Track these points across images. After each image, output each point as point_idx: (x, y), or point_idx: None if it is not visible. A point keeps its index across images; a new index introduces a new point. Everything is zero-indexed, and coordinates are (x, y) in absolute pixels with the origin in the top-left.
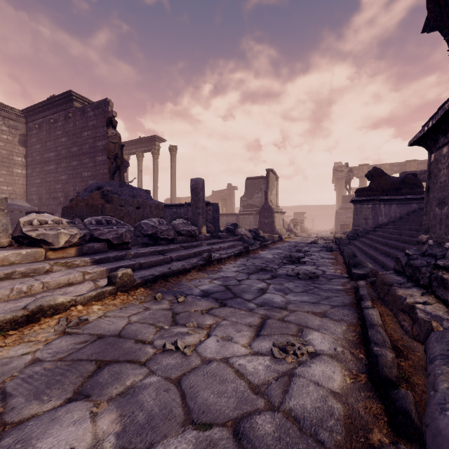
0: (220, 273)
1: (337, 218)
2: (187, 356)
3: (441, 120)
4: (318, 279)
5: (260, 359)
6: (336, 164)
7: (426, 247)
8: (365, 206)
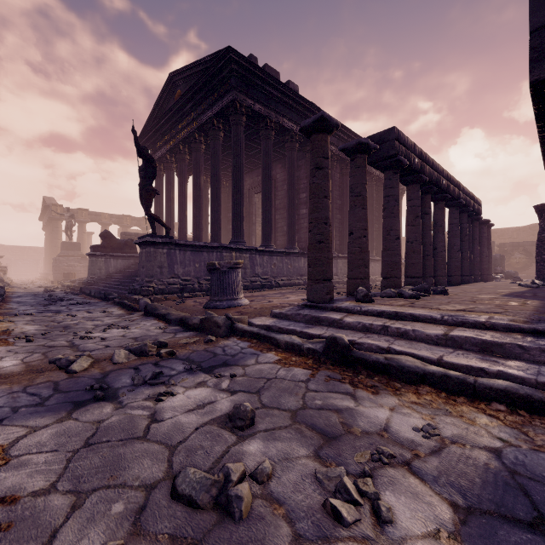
0: (21, 309)
1: (57, 266)
2: (76, 317)
3: (143, 242)
4: (91, 303)
5: (100, 314)
6: (48, 200)
7: (139, 282)
8: (100, 259)
